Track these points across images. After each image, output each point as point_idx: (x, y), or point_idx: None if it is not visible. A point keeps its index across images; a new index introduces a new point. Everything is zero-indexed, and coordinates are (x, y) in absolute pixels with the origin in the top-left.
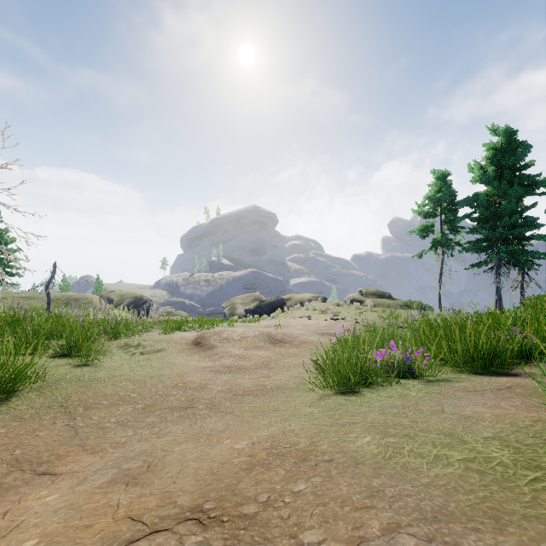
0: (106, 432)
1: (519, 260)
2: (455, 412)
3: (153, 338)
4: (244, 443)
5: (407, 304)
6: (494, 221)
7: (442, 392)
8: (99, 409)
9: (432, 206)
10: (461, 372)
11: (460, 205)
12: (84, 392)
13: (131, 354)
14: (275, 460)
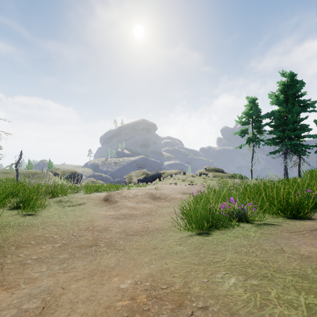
0: (25, 268)
1: (298, 150)
2: (294, 252)
3: (78, 196)
4: (128, 282)
5: (233, 176)
6: (283, 127)
7: (272, 233)
8: (27, 248)
9: (247, 118)
10: (277, 217)
11: (263, 117)
12: (20, 234)
13: (62, 207)
14: (153, 305)
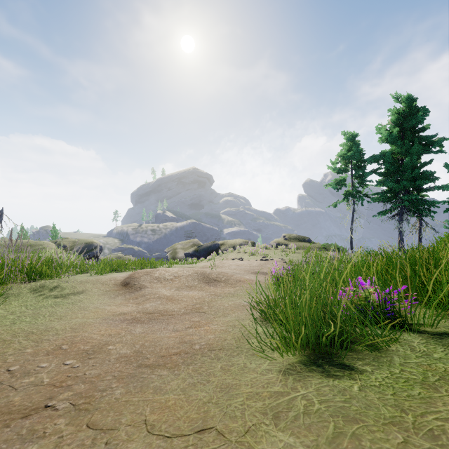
0: None
1: (419, 208)
2: None
3: (78, 279)
4: None
5: (324, 247)
6: (398, 175)
7: None
8: None
9: (345, 163)
10: None
11: (369, 161)
12: None
13: (40, 298)
14: None
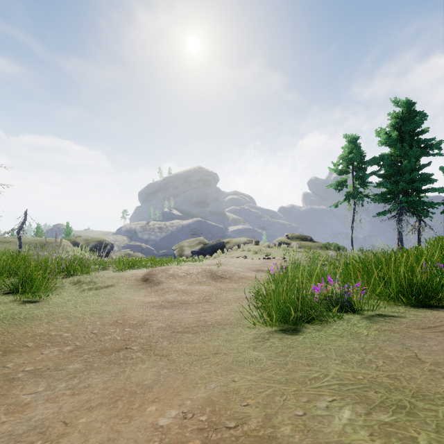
0: (11, 387)
1: (418, 209)
2: (438, 361)
3: (105, 275)
4: (172, 413)
5: (325, 246)
6: (397, 177)
7: (395, 330)
8: (19, 354)
9: (346, 164)
10: (396, 305)
11: (369, 163)
12: (13, 332)
13: (81, 290)
14: None
